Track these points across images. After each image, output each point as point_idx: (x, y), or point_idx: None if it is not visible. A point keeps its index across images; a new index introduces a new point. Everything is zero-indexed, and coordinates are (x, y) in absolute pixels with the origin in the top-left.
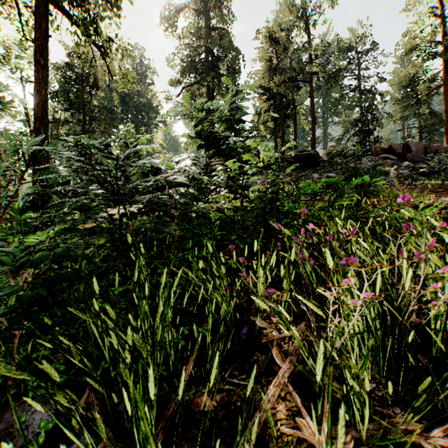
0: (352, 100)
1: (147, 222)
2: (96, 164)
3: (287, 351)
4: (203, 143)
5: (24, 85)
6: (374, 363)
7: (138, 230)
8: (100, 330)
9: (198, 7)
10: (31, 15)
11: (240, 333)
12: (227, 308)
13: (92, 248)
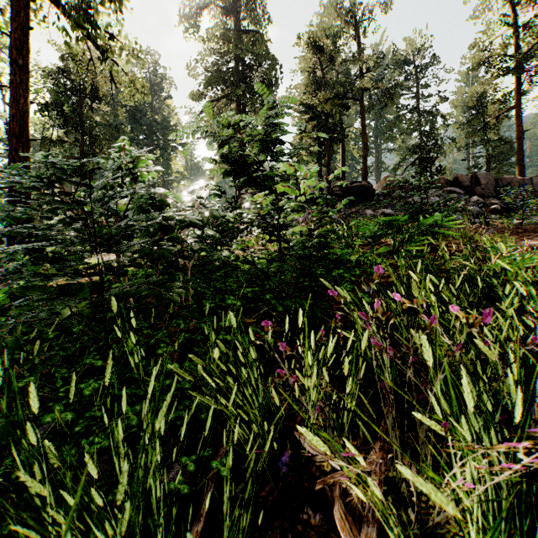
0: (410, 123)
1: (151, 275)
2: (61, 193)
3: (360, 518)
4: (230, 169)
5: (3, 94)
6: (505, 532)
7: (122, 295)
8: (38, 478)
9: (226, 4)
10: (9, 2)
11: (279, 463)
12: (257, 429)
13: (70, 312)
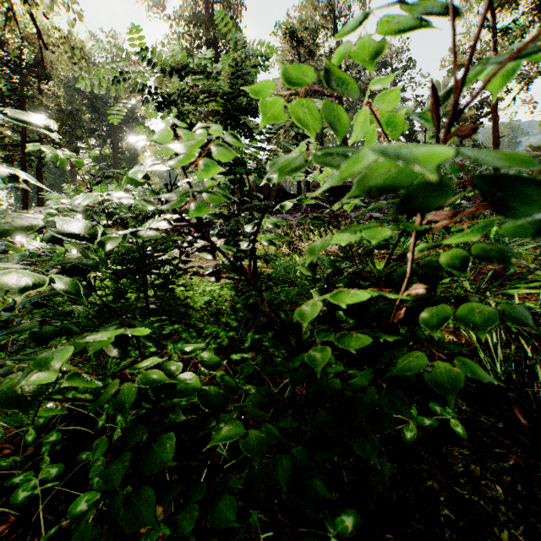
0: None
1: None
2: None
3: None
4: None
5: None
6: None
7: None
8: None
9: None
10: None
11: None
12: None
13: None
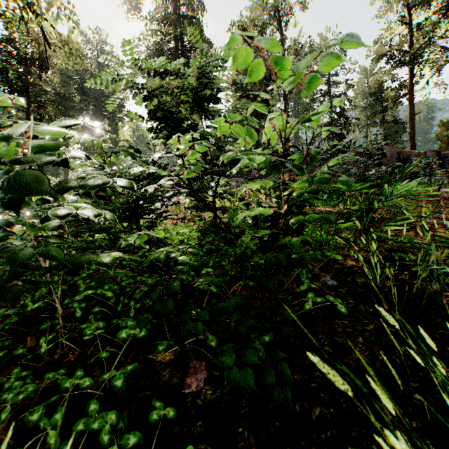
0: None
1: None
2: None
3: None
4: (156, 127)
5: None
6: None
7: None
8: None
9: None
10: None
11: None
12: None
13: None
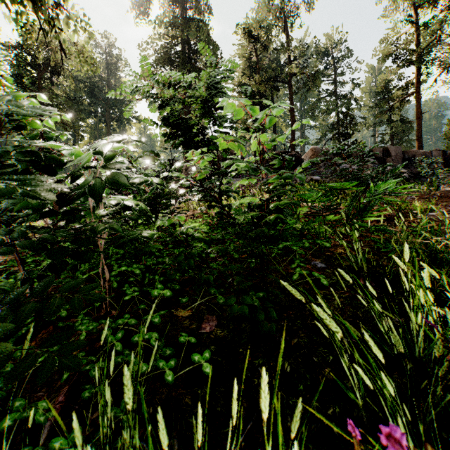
0: (329, 104)
1: None
2: None
3: None
4: (169, 133)
5: None
6: None
7: None
8: None
9: None
10: None
11: None
12: None
13: None
